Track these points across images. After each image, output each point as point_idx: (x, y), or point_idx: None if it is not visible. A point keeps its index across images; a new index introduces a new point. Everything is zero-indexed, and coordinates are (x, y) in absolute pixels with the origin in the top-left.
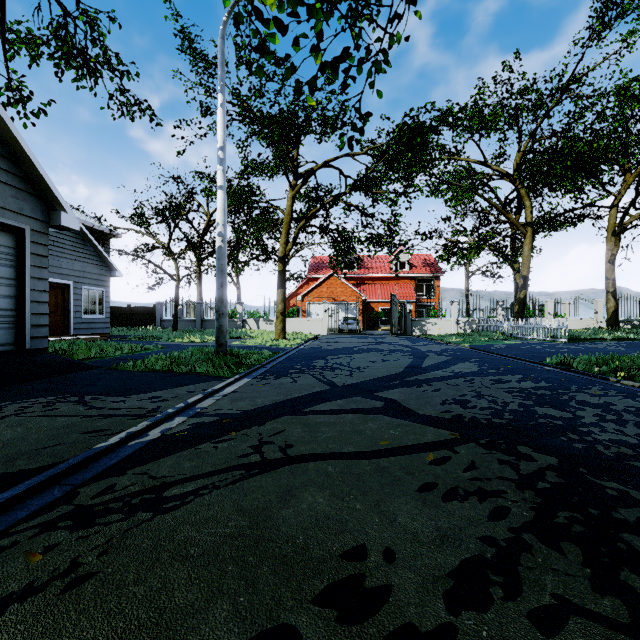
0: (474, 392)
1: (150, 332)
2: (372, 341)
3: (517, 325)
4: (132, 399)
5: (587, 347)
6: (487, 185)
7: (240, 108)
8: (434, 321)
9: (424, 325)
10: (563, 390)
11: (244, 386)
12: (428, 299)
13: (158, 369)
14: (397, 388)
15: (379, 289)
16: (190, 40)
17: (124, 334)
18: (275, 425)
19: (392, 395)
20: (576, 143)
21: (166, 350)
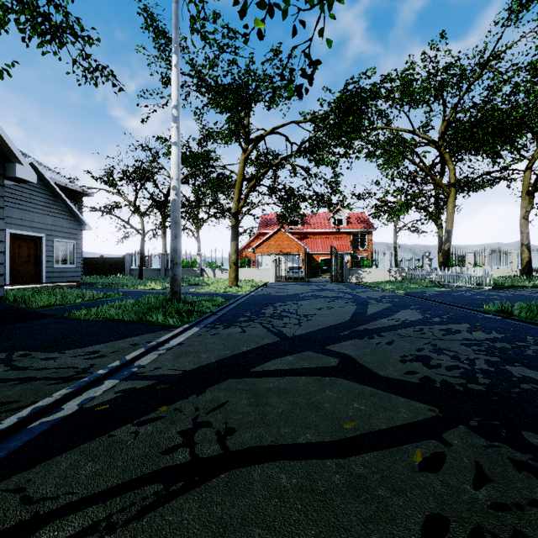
0: (430, 345)
1: (118, 280)
2: (315, 288)
3: (444, 274)
4: (66, 355)
5: (514, 294)
6: (414, 152)
7: (196, 77)
8: (369, 270)
9: (360, 273)
10: (521, 342)
11: (191, 337)
12: (362, 251)
13: (109, 318)
14: (348, 340)
15: (320, 242)
16: (152, 18)
17: (95, 281)
18: (216, 394)
19: (345, 349)
20: (495, 113)
21: (126, 297)
